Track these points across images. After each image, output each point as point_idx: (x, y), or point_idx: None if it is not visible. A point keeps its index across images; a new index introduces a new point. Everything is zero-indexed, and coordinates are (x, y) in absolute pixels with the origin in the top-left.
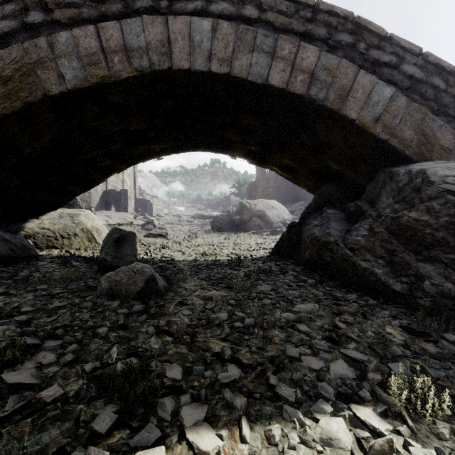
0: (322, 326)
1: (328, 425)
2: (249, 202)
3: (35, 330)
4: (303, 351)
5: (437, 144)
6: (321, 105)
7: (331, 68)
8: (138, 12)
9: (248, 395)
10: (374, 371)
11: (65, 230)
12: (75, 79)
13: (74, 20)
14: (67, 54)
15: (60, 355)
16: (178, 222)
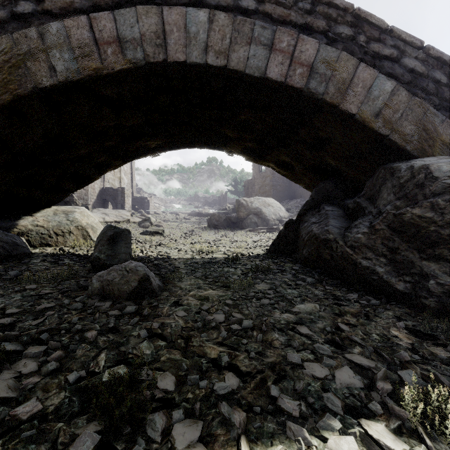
0: (324, 328)
1: (338, 446)
2: (245, 200)
3: (18, 335)
4: (306, 356)
5: (439, 140)
6: (320, 99)
7: (331, 61)
8: (132, 2)
9: (247, 409)
10: (383, 379)
11: (59, 228)
12: (67, 72)
13: (65, 10)
14: (58, 45)
15: (42, 362)
16: (175, 220)
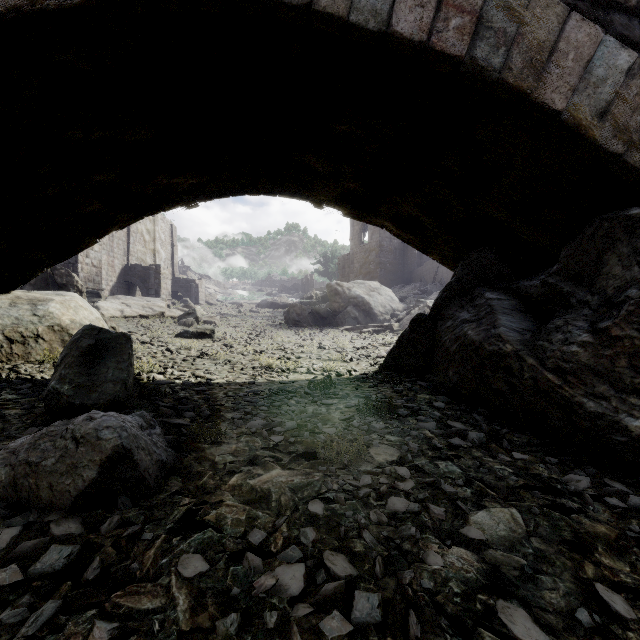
0: (568, 611)
1: None
2: (341, 284)
3: None
4: None
5: None
6: (495, 81)
7: (516, 5)
8: None
9: None
10: None
11: (16, 329)
12: None
13: None
14: None
15: None
16: (237, 313)
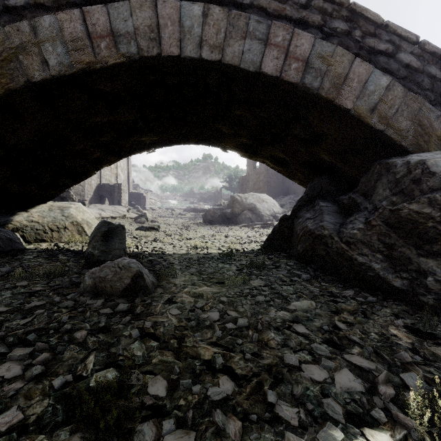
0: (321, 327)
1: None
2: (240, 196)
3: (4, 335)
4: (303, 358)
5: (434, 135)
6: (316, 94)
7: (326, 56)
8: None
9: (243, 417)
10: (384, 383)
11: (54, 223)
12: (60, 66)
13: (58, 3)
14: (50, 39)
15: (27, 366)
16: (171, 215)
